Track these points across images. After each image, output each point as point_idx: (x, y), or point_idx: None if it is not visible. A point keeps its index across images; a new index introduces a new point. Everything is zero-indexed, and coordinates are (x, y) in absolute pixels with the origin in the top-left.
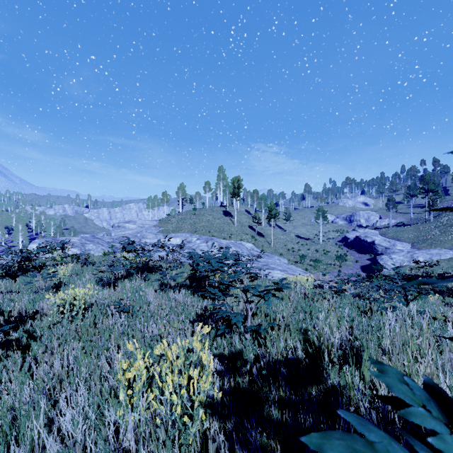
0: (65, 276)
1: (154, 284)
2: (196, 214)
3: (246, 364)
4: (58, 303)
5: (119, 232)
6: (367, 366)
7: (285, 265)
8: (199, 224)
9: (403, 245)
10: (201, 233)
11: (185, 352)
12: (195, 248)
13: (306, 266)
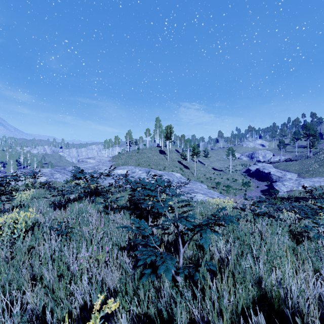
0: (27, 199)
1: (99, 206)
2: (139, 152)
3: None
4: None
5: (83, 165)
6: None
7: (205, 190)
8: (142, 160)
9: (292, 175)
10: (143, 166)
11: None
12: (137, 176)
13: (220, 190)
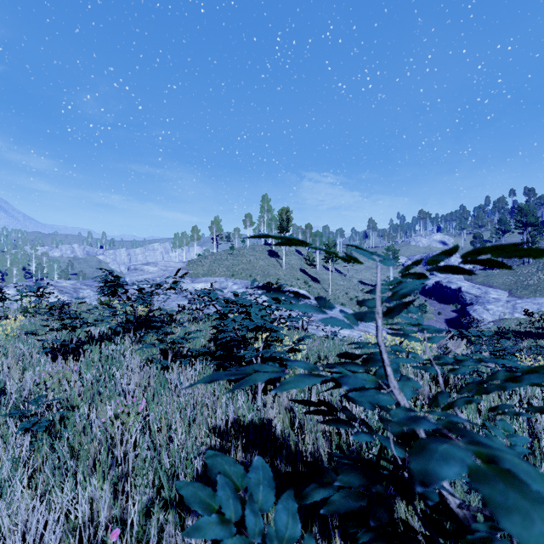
0: (6, 336)
1: (150, 352)
2: (234, 255)
3: None
4: None
5: (136, 276)
6: None
7: None
8: (238, 267)
9: (498, 292)
10: (240, 278)
11: None
12: (230, 295)
13: None
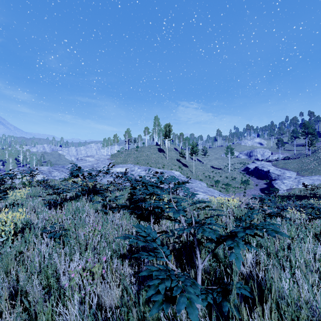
0: (21, 198)
1: (97, 206)
2: (138, 151)
3: None
4: None
5: (82, 163)
6: None
7: (205, 188)
8: (141, 158)
9: (291, 173)
10: (141, 164)
11: None
12: (136, 175)
13: (220, 188)
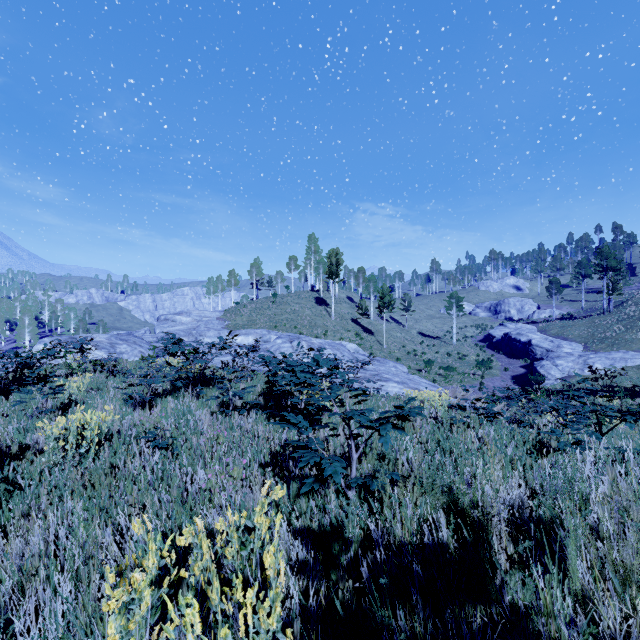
0: (79, 391)
1: (211, 404)
2: (277, 303)
3: (349, 547)
4: (56, 434)
5: (167, 328)
6: (573, 564)
7: (404, 375)
8: (281, 317)
9: (572, 346)
10: (283, 330)
11: (239, 535)
12: (274, 350)
13: (434, 376)
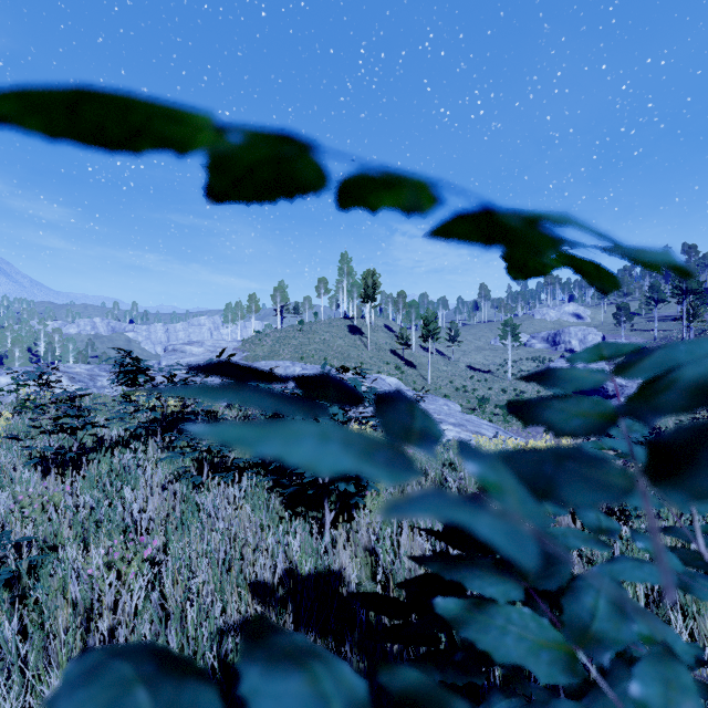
0: None
1: (180, 463)
2: (304, 331)
3: None
4: None
5: (175, 360)
6: None
7: (459, 415)
8: (309, 347)
9: None
10: (311, 362)
11: None
12: None
13: (489, 416)
